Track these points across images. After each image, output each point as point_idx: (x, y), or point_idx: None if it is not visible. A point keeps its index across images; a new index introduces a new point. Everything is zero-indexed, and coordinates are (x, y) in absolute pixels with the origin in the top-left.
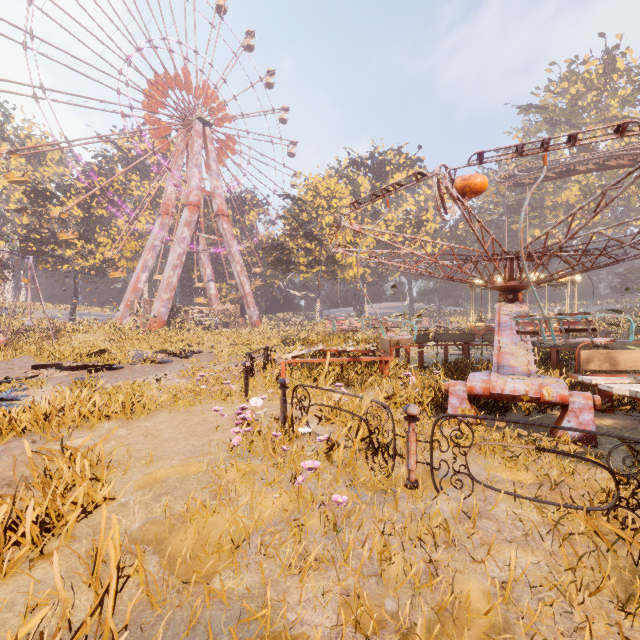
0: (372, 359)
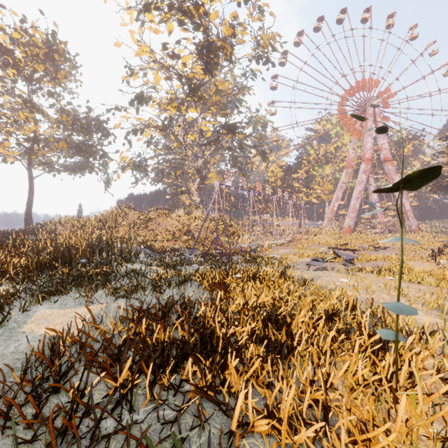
0: None
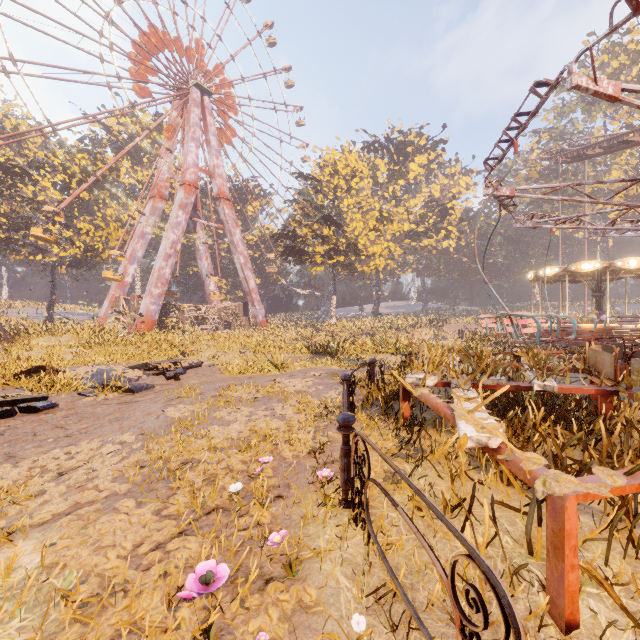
0: None
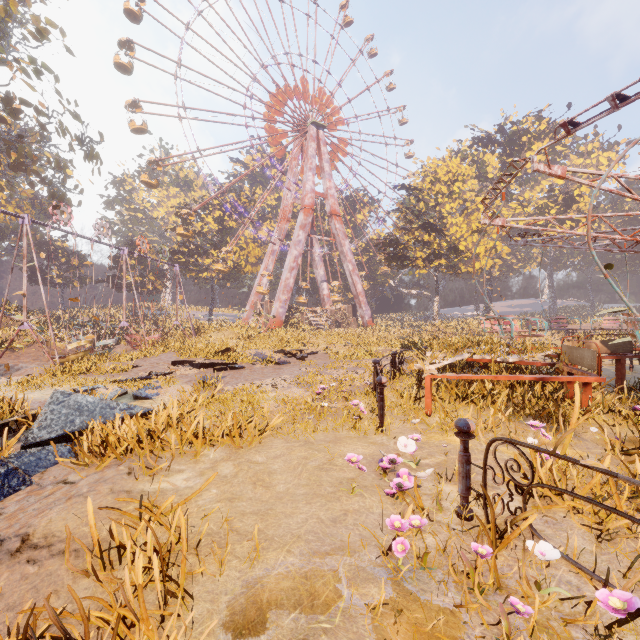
0: (567, 379)
